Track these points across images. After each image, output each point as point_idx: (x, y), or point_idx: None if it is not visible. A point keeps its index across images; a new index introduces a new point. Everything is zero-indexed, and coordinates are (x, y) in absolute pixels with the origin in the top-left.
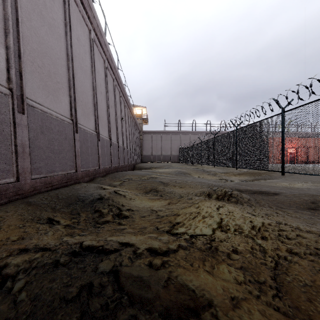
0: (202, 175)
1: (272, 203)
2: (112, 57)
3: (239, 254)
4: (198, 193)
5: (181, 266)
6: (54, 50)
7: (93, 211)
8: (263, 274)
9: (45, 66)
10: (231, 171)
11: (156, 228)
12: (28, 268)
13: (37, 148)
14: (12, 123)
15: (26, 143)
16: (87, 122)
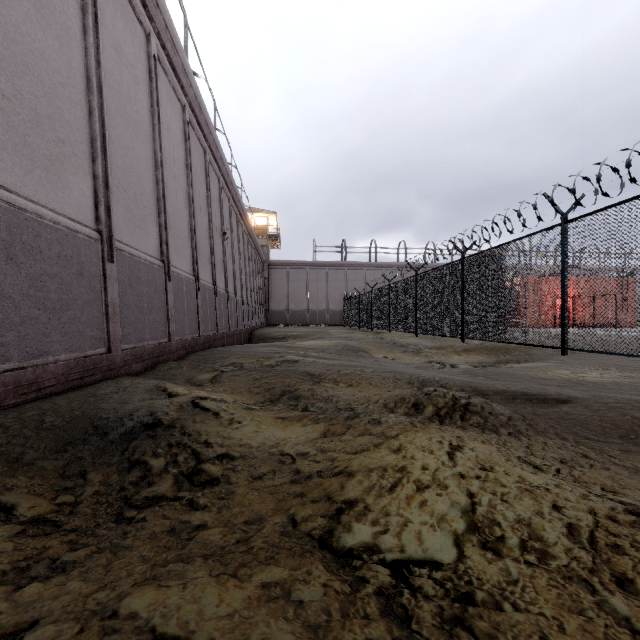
0: (391, 354)
1: (561, 426)
2: (201, 101)
3: None
4: (390, 401)
5: None
6: (50, 64)
7: (126, 466)
8: None
9: (24, 97)
10: (449, 345)
11: (291, 522)
12: None
13: None
14: None
15: None
16: (139, 238)
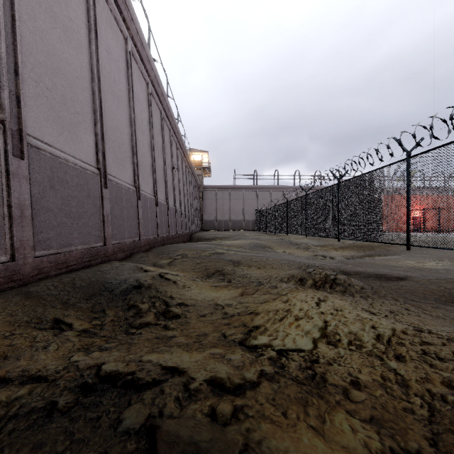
0: (288, 250)
1: (397, 293)
2: (158, 79)
3: (363, 389)
4: (285, 277)
5: (266, 418)
6: (71, 65)
7: (126, 307)
8: (413, 435)
9: (58, 88)
10: (330, 244)
11: (223, 336)
12: (2, 418)
13: (44, 210)
14: (4, 172)
15: (26, 203)
16: (121, 172)
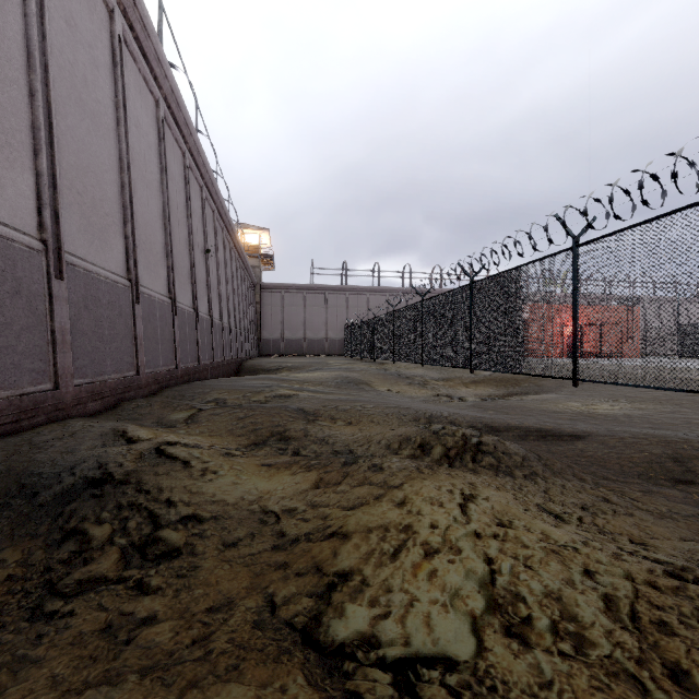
0: (396, 386)
1: (578, 466)
2: (178, 96)
3: None
4: (394, 441)
5: None
6: None
7: (57, 537)
8: None
9: None
10: (457, 376)
11: (269, 606)
12: None
13: None
14: None
15: None
16: (98, 251)
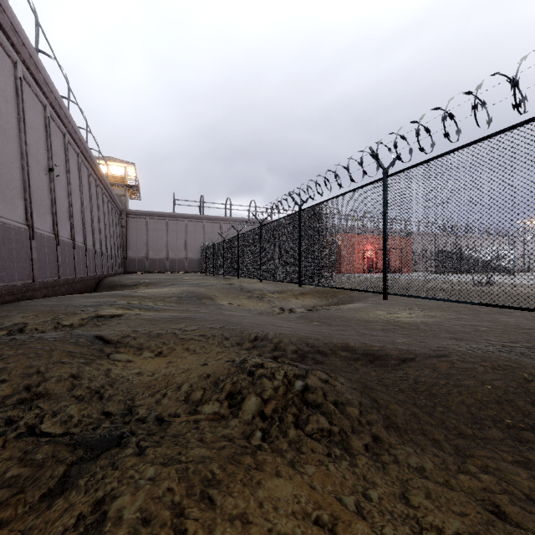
0: (237, 299)
1: (421, 411)
2: None
3: None
4: (198, 388)
5: None
6: None
7: None
8: None
9: None
10: (289, 289)
11: None
12: None
13: None
14: None
15: None
16: None
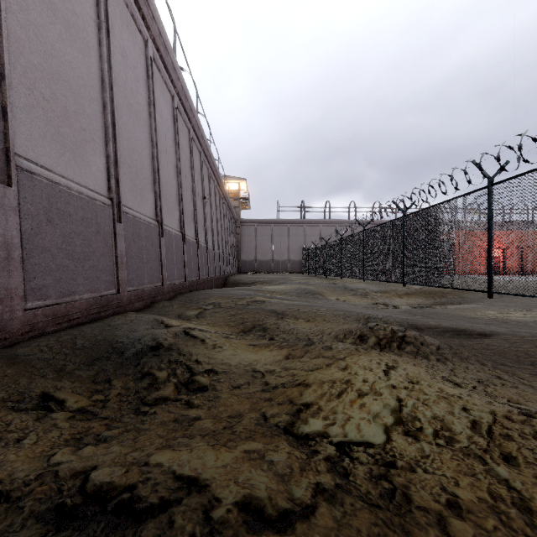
0: (343, 296)
1: (482, 355)
2: (186, 91)
3: (465, 516)
4: (340, 333)
5: None
6: (75, 71)
7: (139, 376)
8: None
9: (58, 98)
10: (392, 289)
11: (263, 417)
12: None
13: (38, 250)
14: None
15: (14, 242)
16: (140, 203)
